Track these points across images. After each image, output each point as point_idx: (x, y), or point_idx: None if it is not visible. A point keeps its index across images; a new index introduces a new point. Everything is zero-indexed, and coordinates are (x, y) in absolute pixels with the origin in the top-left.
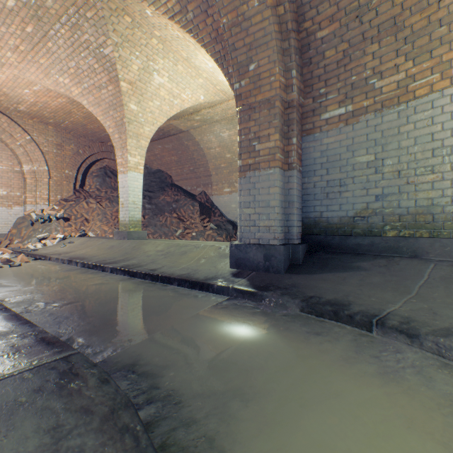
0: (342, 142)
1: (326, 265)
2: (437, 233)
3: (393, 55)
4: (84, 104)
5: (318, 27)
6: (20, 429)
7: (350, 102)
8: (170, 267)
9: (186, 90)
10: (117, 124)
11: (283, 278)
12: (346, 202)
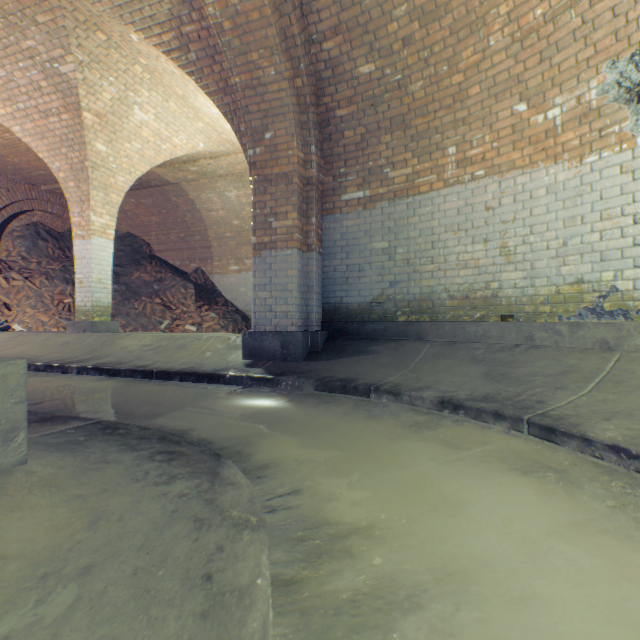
0: (361, 227)
1: (344, 351)
2: (436, 318)
3: (403, 150)
4: (15, 131)
5: (337, 106)
6: (98, 446)
7: (367, 187)
8: (166, 363)
9: (180, 133)
10: (73, 168)
11: (301, 365)
12: (364, 288)
